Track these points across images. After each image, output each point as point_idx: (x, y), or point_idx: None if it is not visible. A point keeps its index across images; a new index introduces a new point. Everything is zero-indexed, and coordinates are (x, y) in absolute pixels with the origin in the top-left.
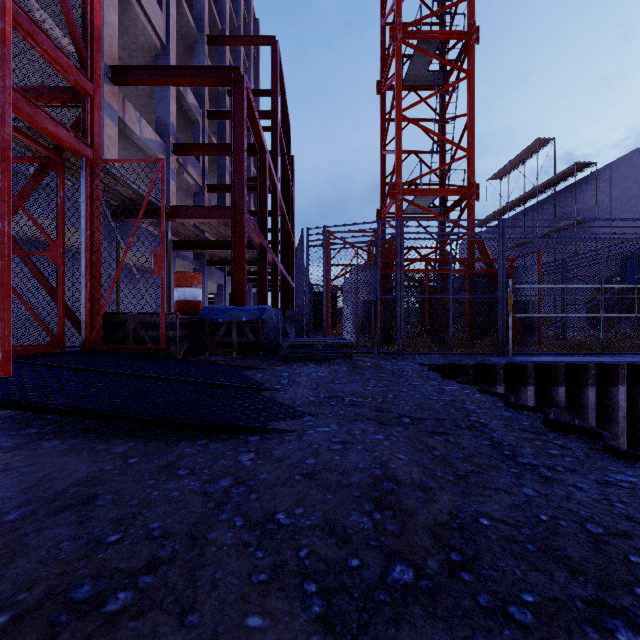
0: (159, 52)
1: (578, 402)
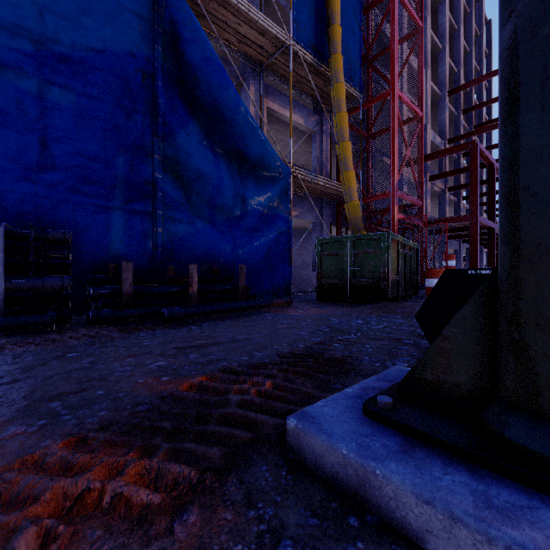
0: None
1: None
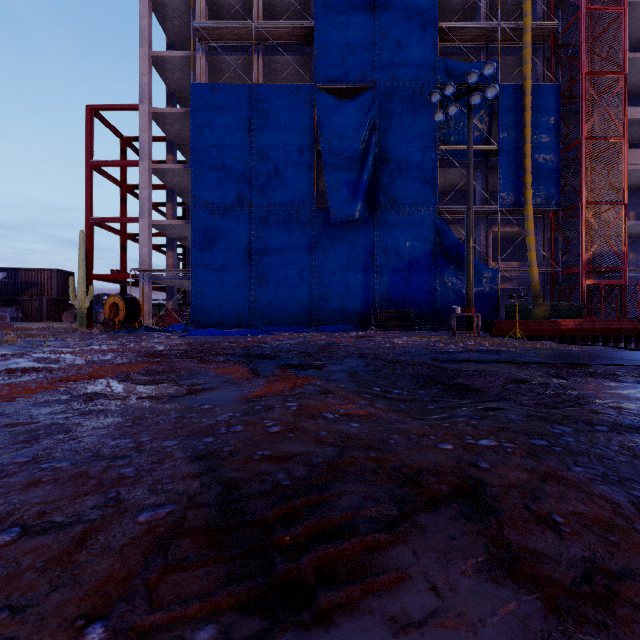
0: None
1: None
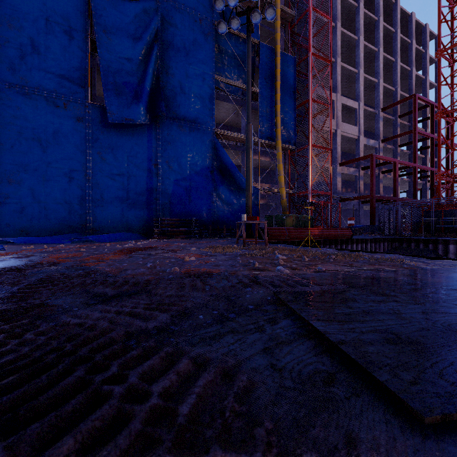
0: (356, 139)
1: (437, 249)
